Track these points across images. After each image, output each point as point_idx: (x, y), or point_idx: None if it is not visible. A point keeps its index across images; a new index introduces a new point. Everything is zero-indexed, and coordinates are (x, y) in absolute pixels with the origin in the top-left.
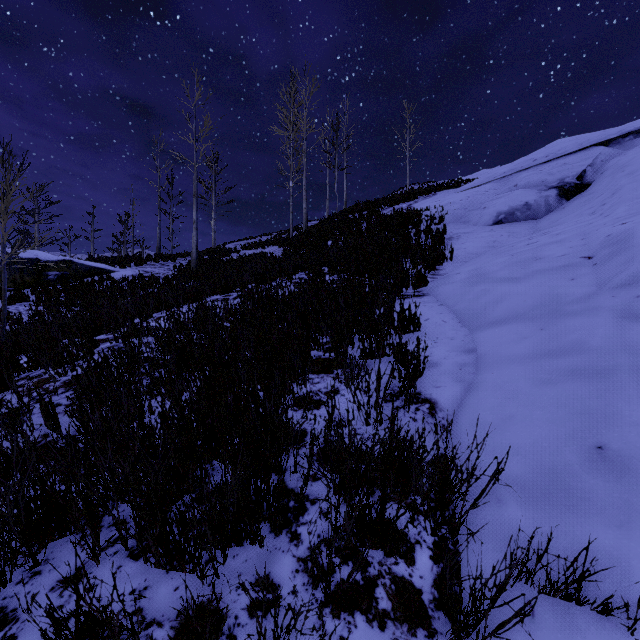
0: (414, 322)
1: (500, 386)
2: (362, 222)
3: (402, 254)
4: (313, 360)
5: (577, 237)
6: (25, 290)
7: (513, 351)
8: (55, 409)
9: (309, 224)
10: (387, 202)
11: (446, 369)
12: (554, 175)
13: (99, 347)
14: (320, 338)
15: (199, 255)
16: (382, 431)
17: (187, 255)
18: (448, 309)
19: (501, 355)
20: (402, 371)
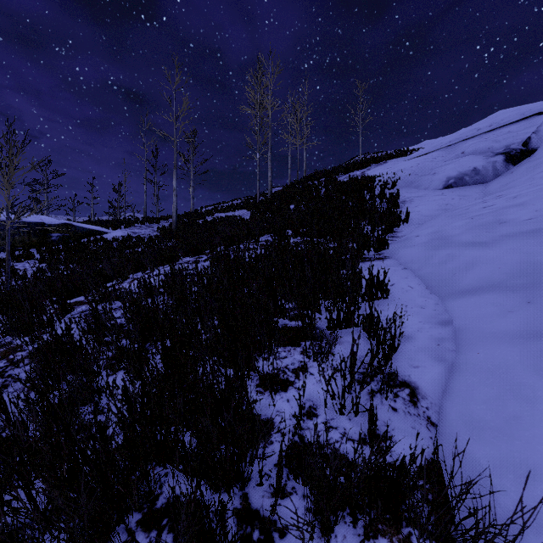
0: (381, 289)
1: (492, 372)
2: (320, 188)
3: (359, 217)
4: (279, 329)
5: (540, 200)
6: (32, 249)
7: (498, 327)
8: (1, 395)
9: (273, 190)
10: (342, 170)
11: (422, 344)
12: (500, 142)
13: (73, 311)
14: (286, 303)
15: (179, 218)
16: (358, 424)
17: (169, 218)
18: (413, 273)
19: (484, 331)
20: (373, 345)
